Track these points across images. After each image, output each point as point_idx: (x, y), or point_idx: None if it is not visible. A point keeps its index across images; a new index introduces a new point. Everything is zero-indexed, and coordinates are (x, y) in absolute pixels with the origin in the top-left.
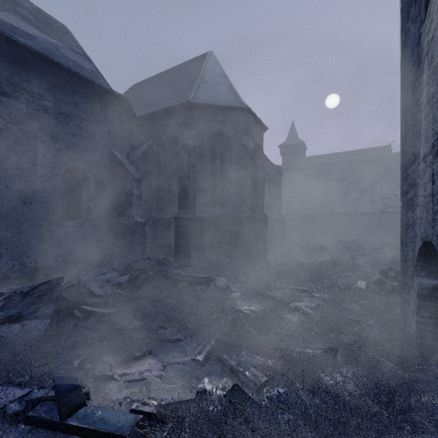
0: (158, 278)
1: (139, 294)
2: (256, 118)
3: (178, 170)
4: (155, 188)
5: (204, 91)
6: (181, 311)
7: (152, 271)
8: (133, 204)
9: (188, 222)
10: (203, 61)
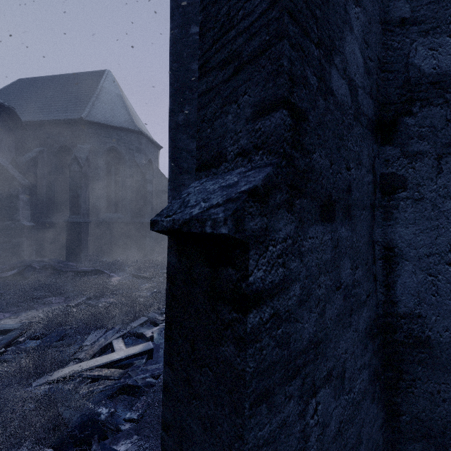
0: (46, 270)
1: (27, 283)
2: (149, 139)
3: (69, 180)
4: (46, 193)
5: (99, 110)
6: (63, 286)
7: (40, 266)
8: (19, 209)
9: (80, 226)
10: (100, 79)
